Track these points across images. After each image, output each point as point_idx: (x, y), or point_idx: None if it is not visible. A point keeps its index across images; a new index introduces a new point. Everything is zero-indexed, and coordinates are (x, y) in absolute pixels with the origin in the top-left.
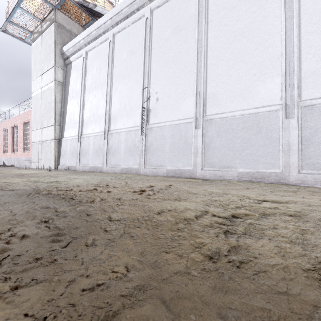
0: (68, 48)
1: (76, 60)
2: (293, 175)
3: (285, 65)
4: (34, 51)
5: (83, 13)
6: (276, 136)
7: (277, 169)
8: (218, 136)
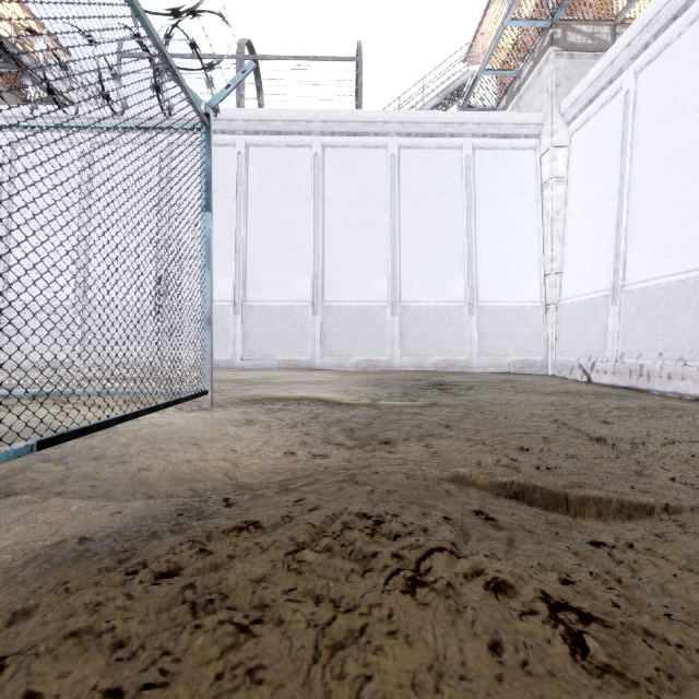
0: None
1: None
2: (317, 361)
3: (314, 269)
4: None
5: None
6: (307, 328)
7: (307, 357)
8: (259, 325)
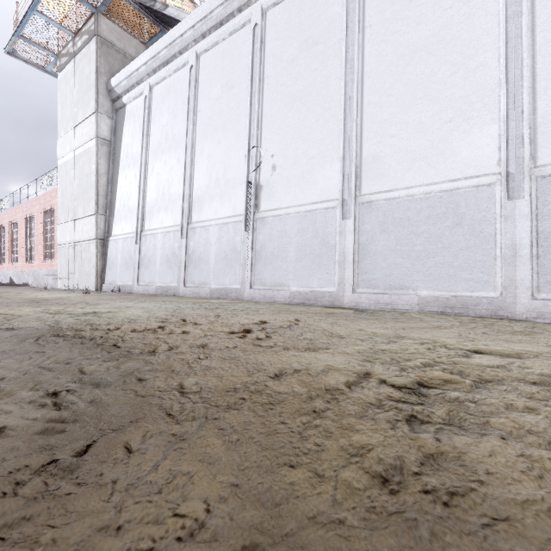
0: (120, 80)
1: (134, 101)
2: (521, 303)
3: (507, 102)
4: (62, 88)
5: (145, 21)
6: (489, 231)
7: (492, 292)
8: (383, 232)
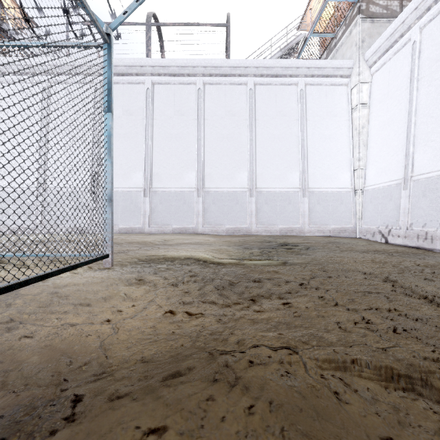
0: None
1: None
2: (200, 228)
3: (198, 166)
4: None
5: None
6: (193, 206)
7: (193, 225)
8: (160, 204)
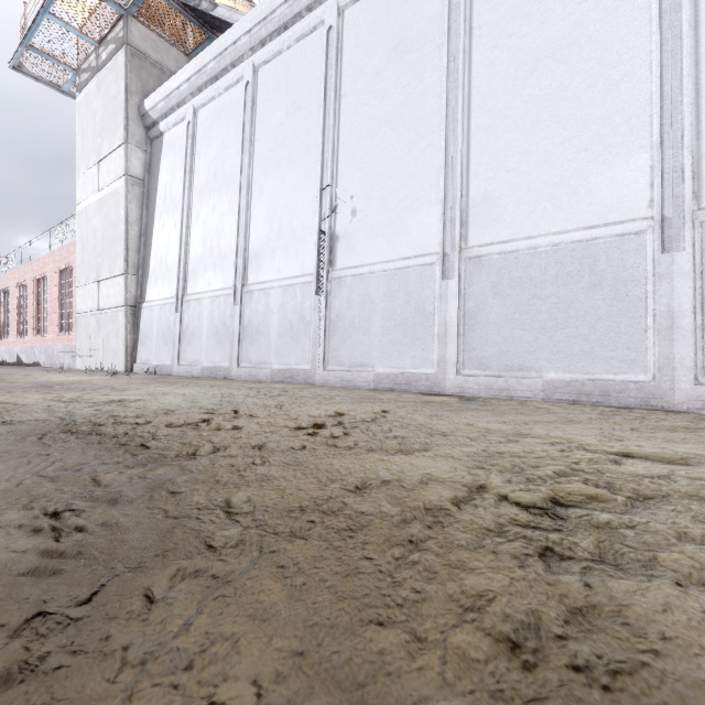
0: (156, 102)
1: (174, 129)
2: (681, 389)
3: (661, 124)
4: (83, 112)
5: (189, 26)
6: (638, 294)
7: (642, 374)
8: (496, 296)
